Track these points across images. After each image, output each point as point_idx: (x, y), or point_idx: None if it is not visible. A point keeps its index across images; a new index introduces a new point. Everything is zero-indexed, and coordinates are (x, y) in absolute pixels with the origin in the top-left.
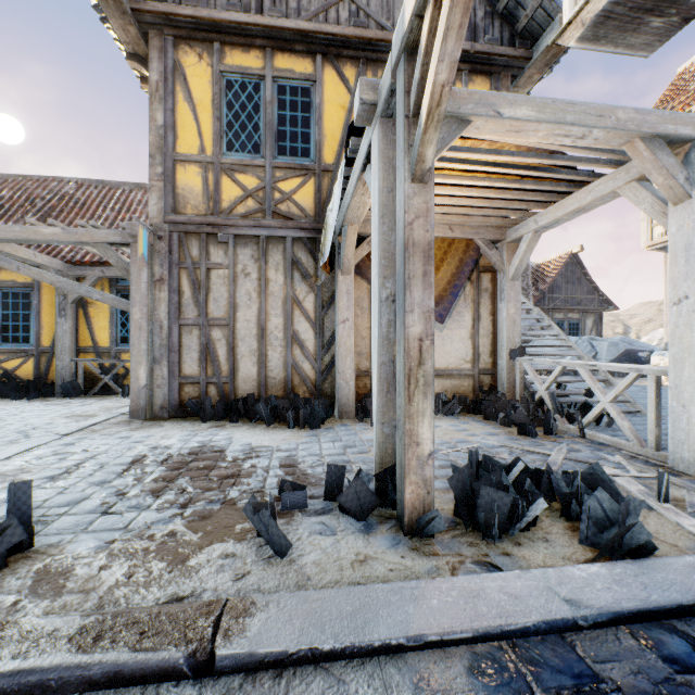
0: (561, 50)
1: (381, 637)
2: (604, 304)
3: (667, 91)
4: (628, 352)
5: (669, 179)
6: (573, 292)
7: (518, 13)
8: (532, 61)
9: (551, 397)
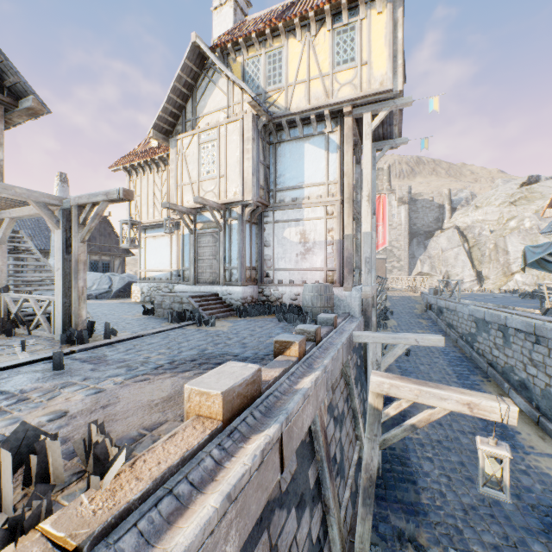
0: (39, 113)
1: None
2: (127, 252)
3: (143, 142)
4: (130, 283)
5: (50, 220)
6: (106, 242)
7: (5, 76)
8: (19, 109)
9: (17, 316)
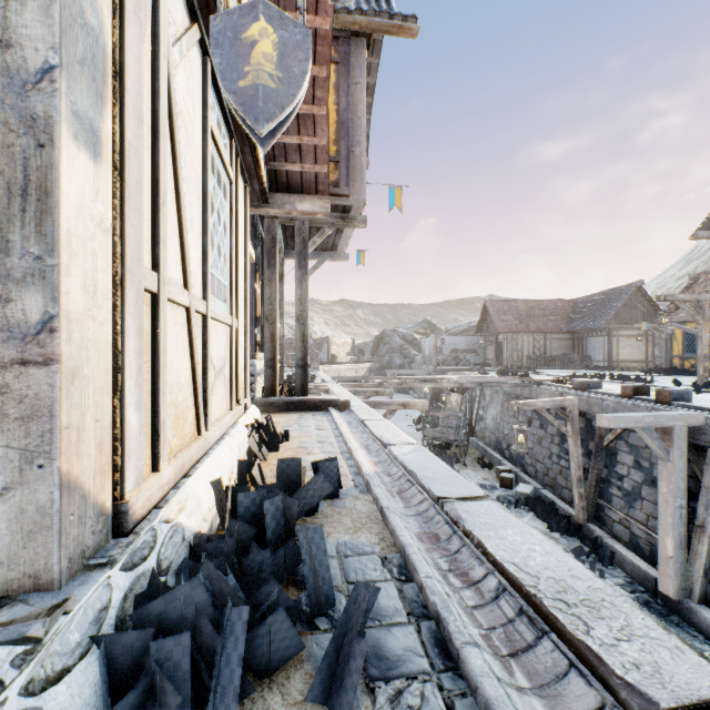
0: None
1: (665, 386)
2: None
3: None
4: None
5: None
6: None
7: None
8: None
9: None
